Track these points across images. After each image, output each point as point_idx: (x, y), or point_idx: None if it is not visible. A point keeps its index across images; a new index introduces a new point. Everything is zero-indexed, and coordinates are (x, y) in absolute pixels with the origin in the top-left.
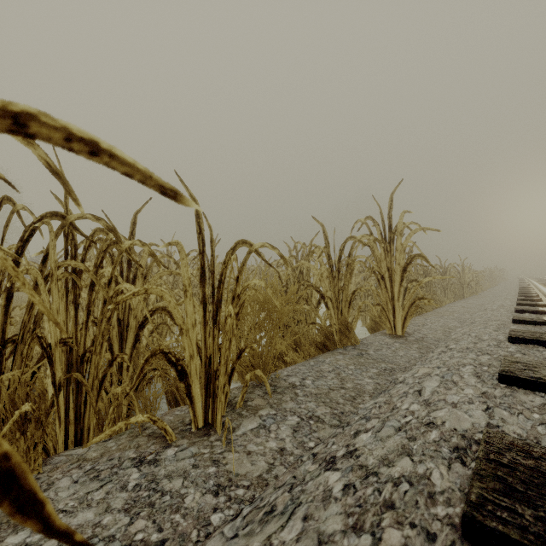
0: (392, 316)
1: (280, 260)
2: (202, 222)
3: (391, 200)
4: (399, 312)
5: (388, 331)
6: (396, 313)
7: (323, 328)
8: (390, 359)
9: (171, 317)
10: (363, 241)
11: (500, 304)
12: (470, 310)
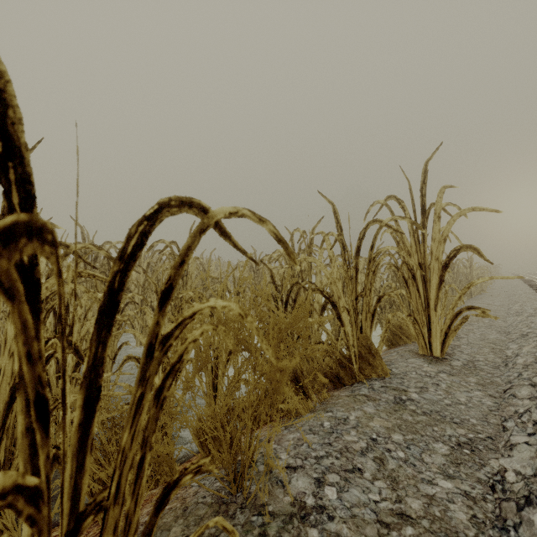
0: (427, 331)
1: (272, 254)
2: (19, 116)
3: (424, 172)
4: (437, 325)
5: (420, 350)
6: (432, 326)
7: (336, 352)
8: (452, 413)
9: (79, 353)
10: (355, 236)
11: (531, 306)
12: (497, 314)
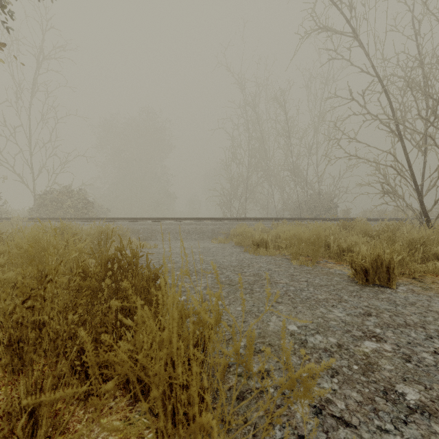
0: None
1: None
2: None
3: None
4: None
5: None
6: None
7: None
8: None
9: None
10: None
11: None
12: None
